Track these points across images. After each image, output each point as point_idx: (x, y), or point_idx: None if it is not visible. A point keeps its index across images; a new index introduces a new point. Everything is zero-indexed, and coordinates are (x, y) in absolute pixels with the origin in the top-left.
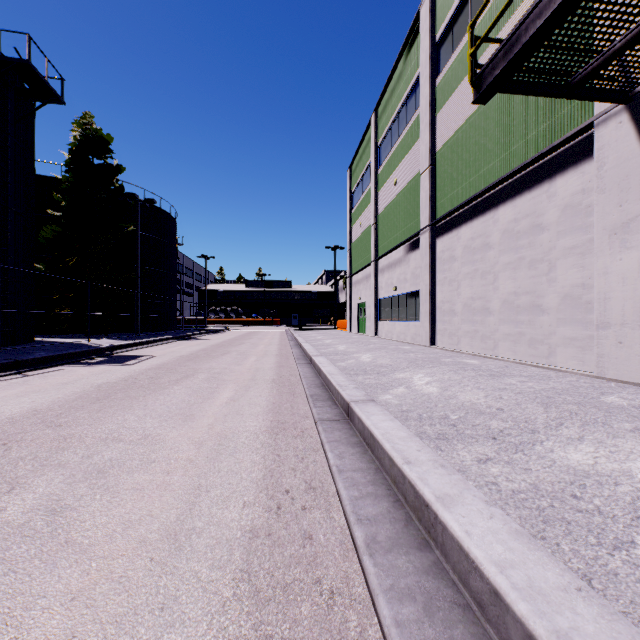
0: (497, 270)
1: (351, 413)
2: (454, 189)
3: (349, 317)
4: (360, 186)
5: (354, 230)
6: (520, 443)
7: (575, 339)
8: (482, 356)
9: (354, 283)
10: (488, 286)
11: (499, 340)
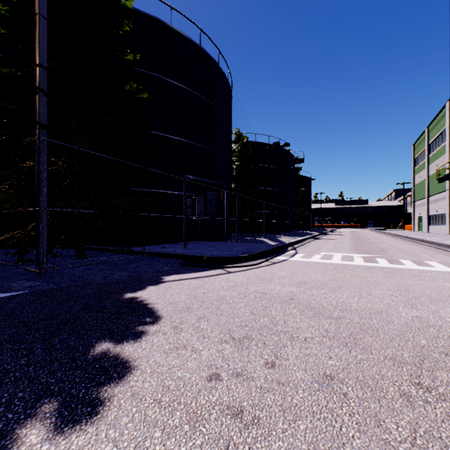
0: None
1: (406, 237)
2: None
3: (412, 223)
4: (419, 157)
5: (416, 178)
6: None
7: None
8: None
9: (416, 206)
10: None
11: None
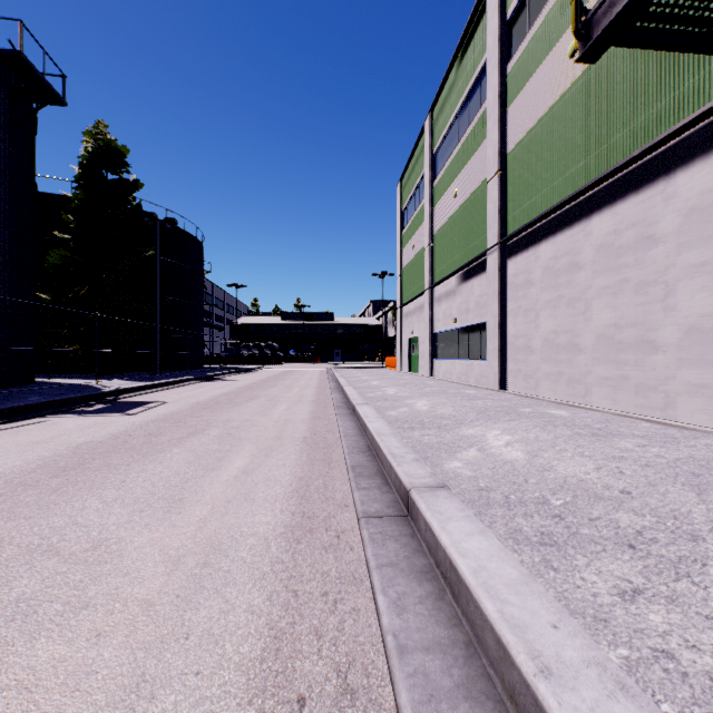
0: (590, 296)
1: (412, 508)
2: (531, 197)
3: (399, 354)
4: (412, 202)
5: (405, 253)
6: (679, 559)
7: (705, 386)
8: (569, 405)
9: (405, 315)
10: (577, 317)
11: (592, 385)
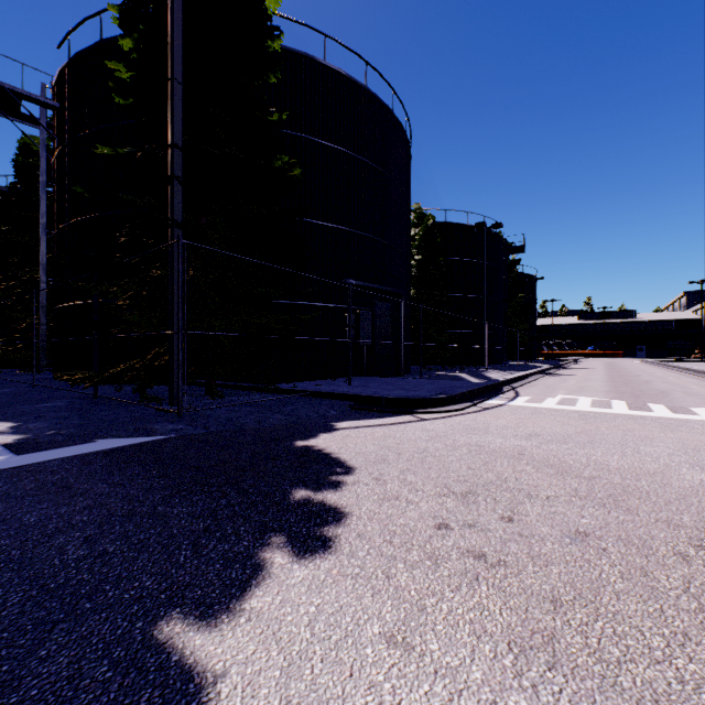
0: None
1: None
2: None
3: None
4: None
5: None
6: None
7: None
8: None
9: None
10: None
11: None
